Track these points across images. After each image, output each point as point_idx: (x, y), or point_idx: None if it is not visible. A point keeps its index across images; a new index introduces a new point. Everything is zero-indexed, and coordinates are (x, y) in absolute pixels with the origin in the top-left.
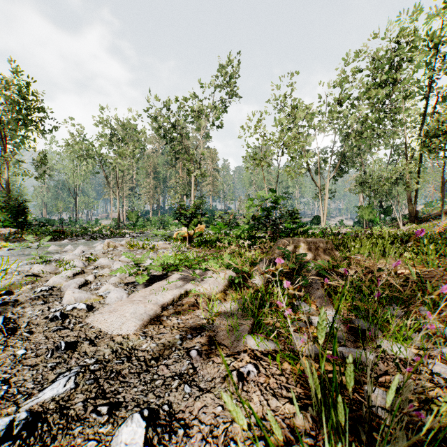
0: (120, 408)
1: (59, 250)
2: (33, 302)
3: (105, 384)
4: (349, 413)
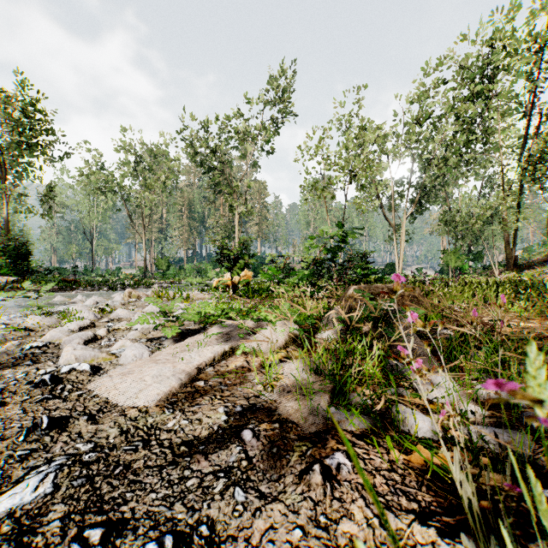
0: (124, 532)
1: (66, 301)
2: (17, 363)
3: (104, 486)
4: (529, 542)
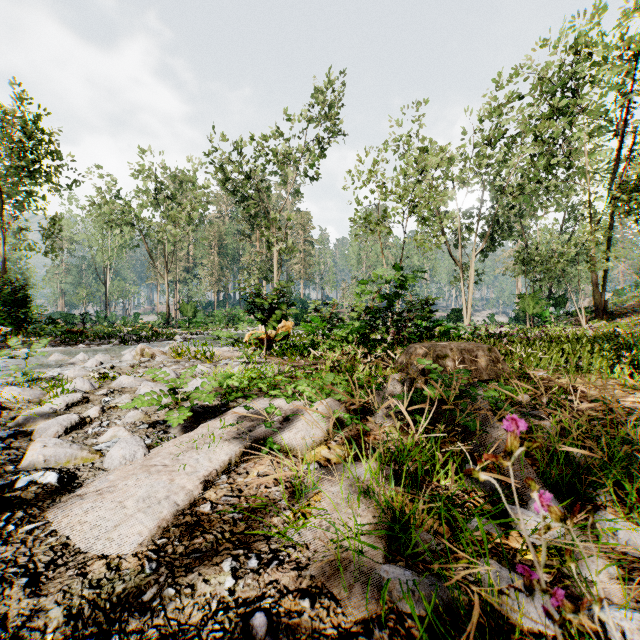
0: None
1: (64, 361)
2: None
3: None
4: None
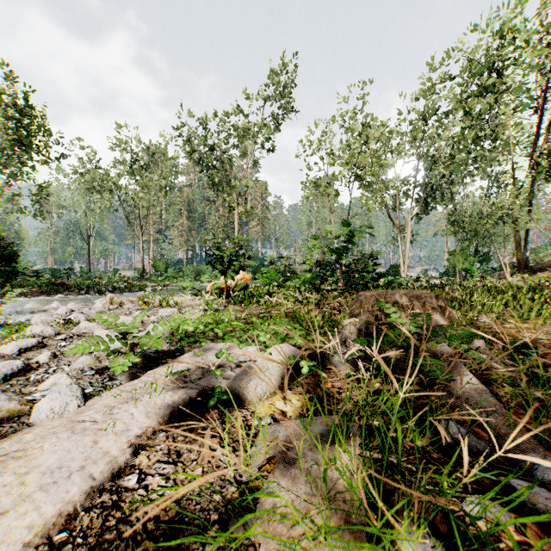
0: None
1: (39, 308)
2: None
3: None
4: None
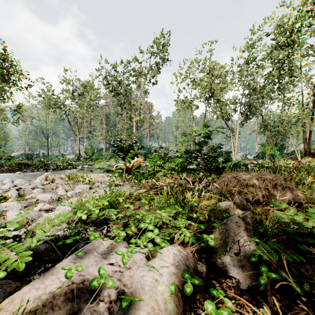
0: None
1: None
2: None
3: None
4: None
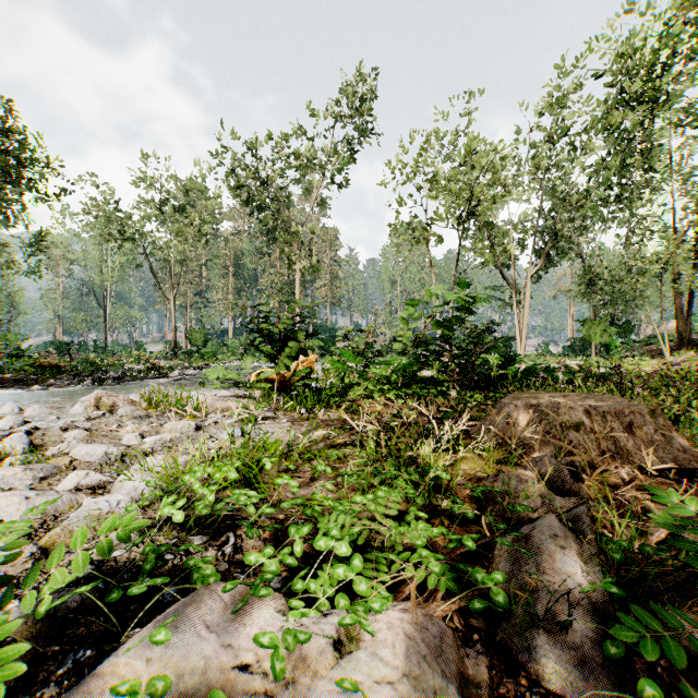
0: None
1: None
2: None
3: None
4: None
